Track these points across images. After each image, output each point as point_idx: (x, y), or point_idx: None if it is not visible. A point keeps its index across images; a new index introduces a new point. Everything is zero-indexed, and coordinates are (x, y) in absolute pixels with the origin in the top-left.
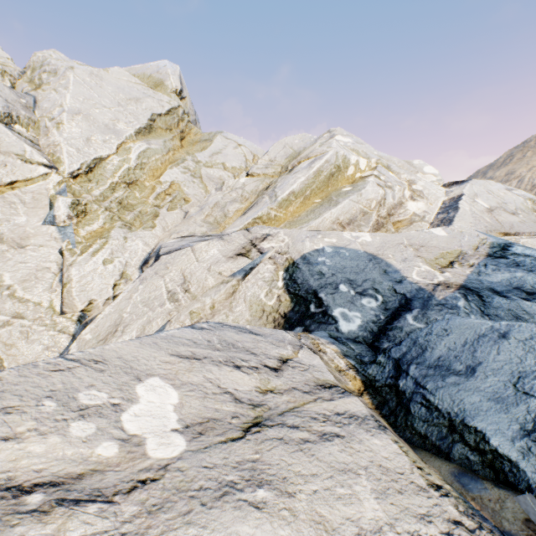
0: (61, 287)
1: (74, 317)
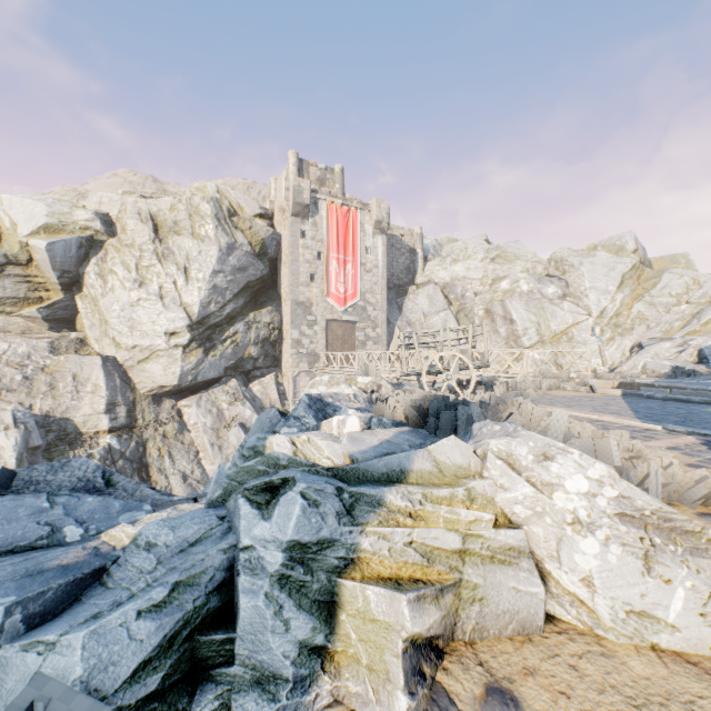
0: (600, 358)
1: (606, 367)
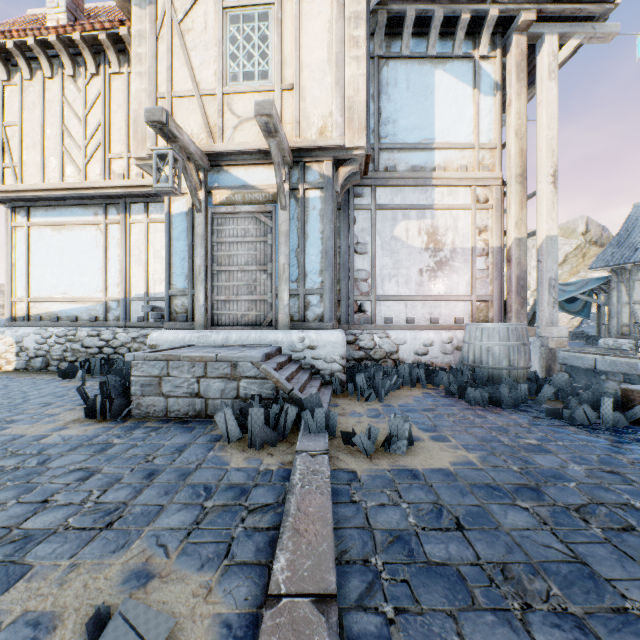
0: None
1: None
